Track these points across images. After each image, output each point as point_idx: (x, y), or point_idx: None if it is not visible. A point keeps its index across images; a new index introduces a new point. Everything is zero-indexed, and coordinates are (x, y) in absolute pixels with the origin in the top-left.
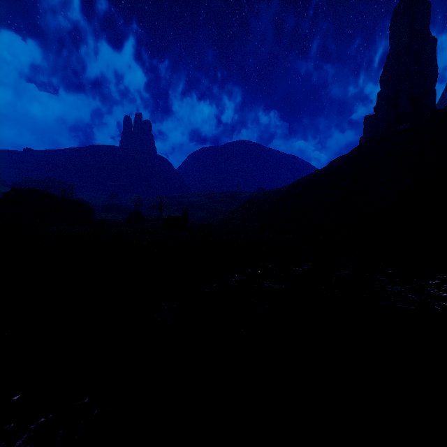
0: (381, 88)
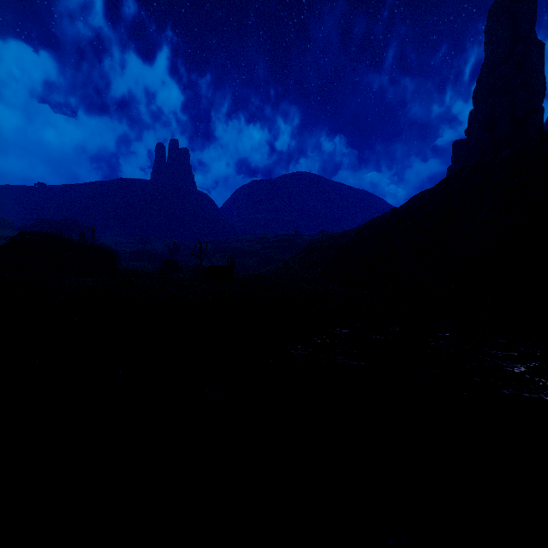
0: (474, 106)
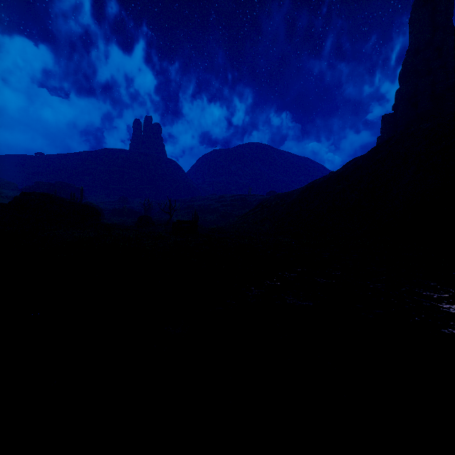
0: (400, 85)
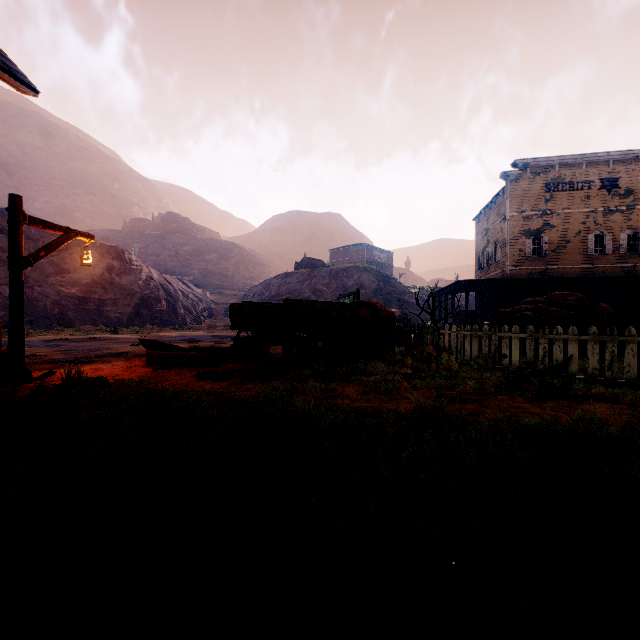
0: None
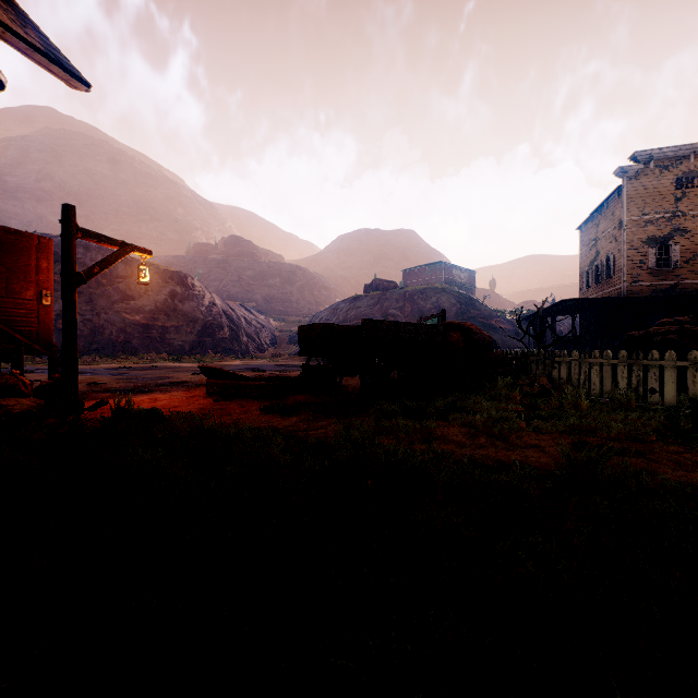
0: None
